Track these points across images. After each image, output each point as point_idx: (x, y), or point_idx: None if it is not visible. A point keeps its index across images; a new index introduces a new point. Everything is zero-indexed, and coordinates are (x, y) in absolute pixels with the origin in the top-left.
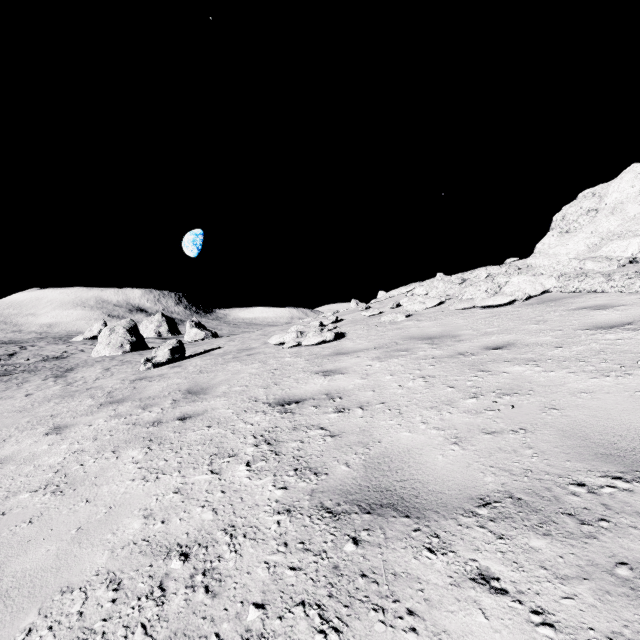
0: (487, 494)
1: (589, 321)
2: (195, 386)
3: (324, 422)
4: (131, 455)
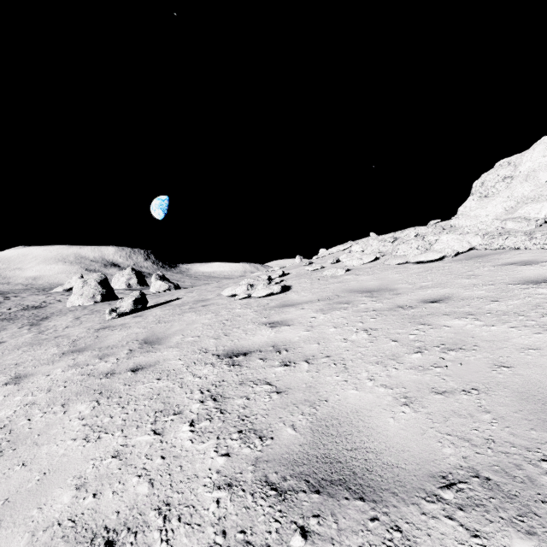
0: (449, 471)
1: (519, 276)
2: (152, 336)
3: (270, 376)
4: (79, 409)
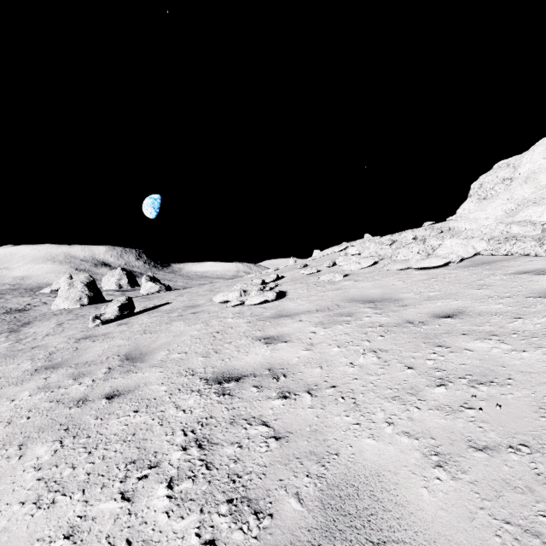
0: None
1: (537, 287)
2: (135, 350)
3: (267, 413)
4: (37, 454)
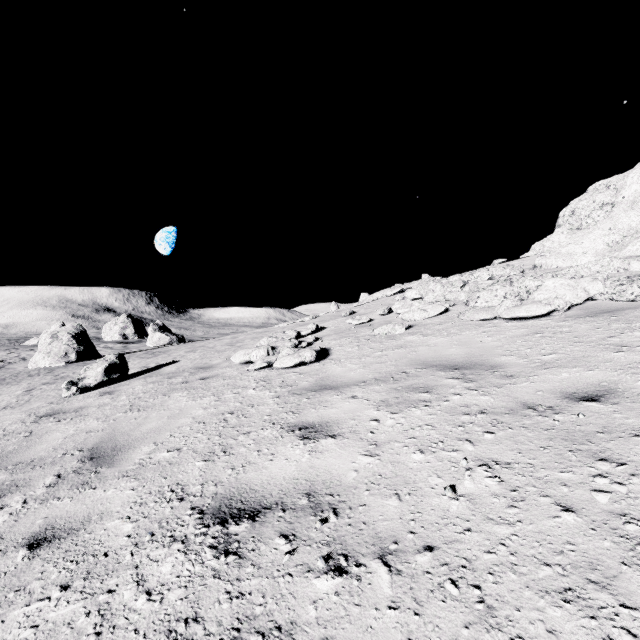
0: None
1: None
2: (107, 441)
3: (305, 617)
4: None
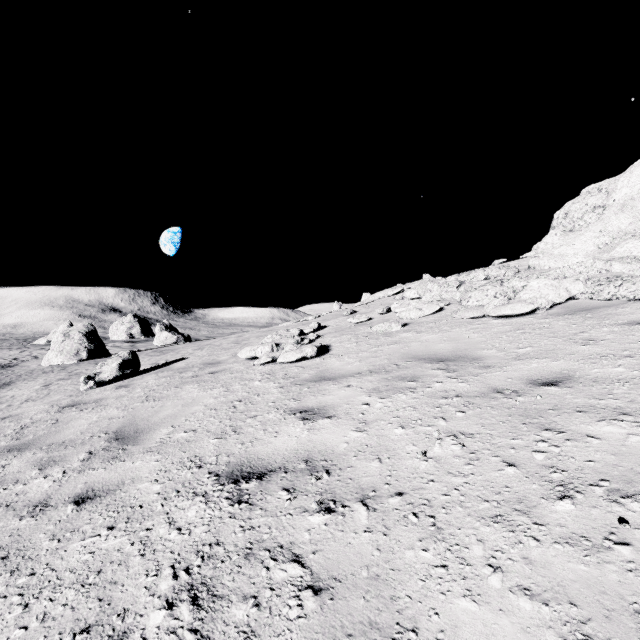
0: None
1: None
2: (129, 425)
3: (301, 539)
4: None
